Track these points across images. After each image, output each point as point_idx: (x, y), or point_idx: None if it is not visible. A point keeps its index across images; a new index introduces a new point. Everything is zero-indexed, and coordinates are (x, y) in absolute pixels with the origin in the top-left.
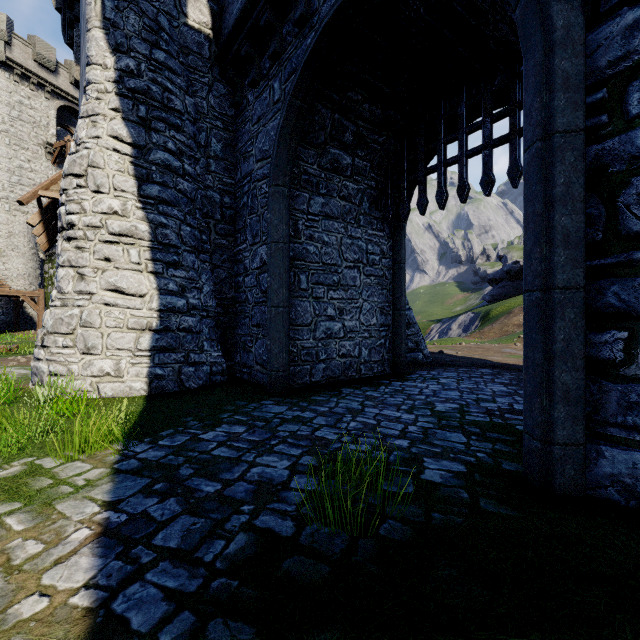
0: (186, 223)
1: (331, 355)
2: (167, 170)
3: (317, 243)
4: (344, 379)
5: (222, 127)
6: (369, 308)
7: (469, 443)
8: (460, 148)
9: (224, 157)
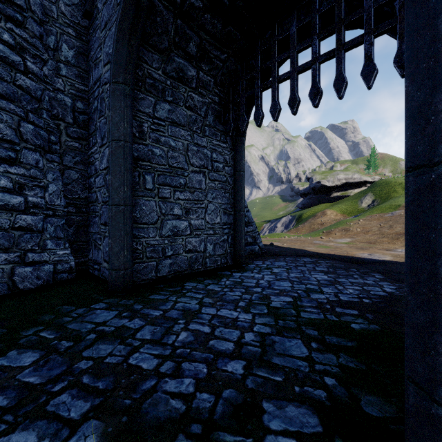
0: (28, 120)
1: (178, 251)
2: (2, 62)
3: (163, 146)
4: (190, 272)
5: (74, 35)
6: (214, 209)
7: (312, 357)
8: (291, 64)
9: (76, 64)
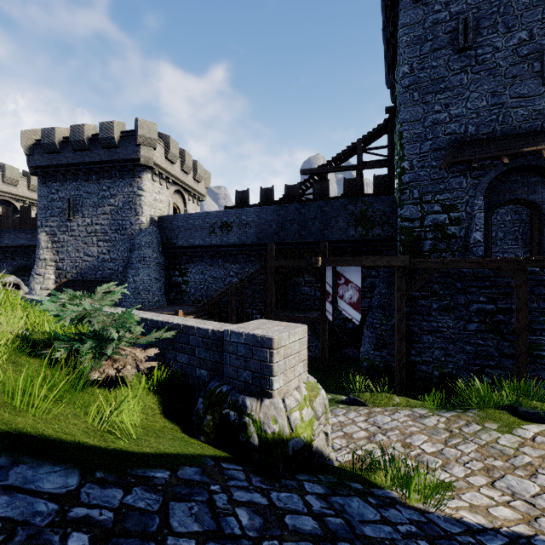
0: None
1: None
2: None
3: None
4: None
5: None
6: None
7: None
8: None
9: None
